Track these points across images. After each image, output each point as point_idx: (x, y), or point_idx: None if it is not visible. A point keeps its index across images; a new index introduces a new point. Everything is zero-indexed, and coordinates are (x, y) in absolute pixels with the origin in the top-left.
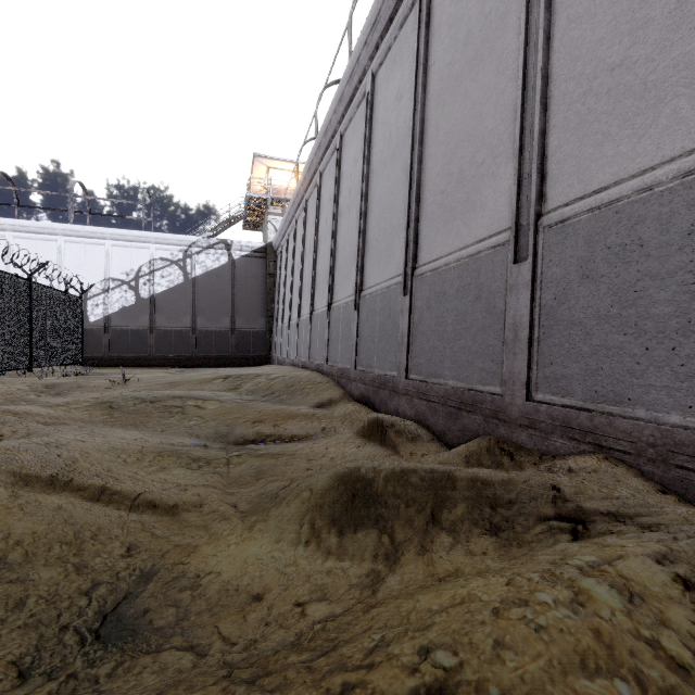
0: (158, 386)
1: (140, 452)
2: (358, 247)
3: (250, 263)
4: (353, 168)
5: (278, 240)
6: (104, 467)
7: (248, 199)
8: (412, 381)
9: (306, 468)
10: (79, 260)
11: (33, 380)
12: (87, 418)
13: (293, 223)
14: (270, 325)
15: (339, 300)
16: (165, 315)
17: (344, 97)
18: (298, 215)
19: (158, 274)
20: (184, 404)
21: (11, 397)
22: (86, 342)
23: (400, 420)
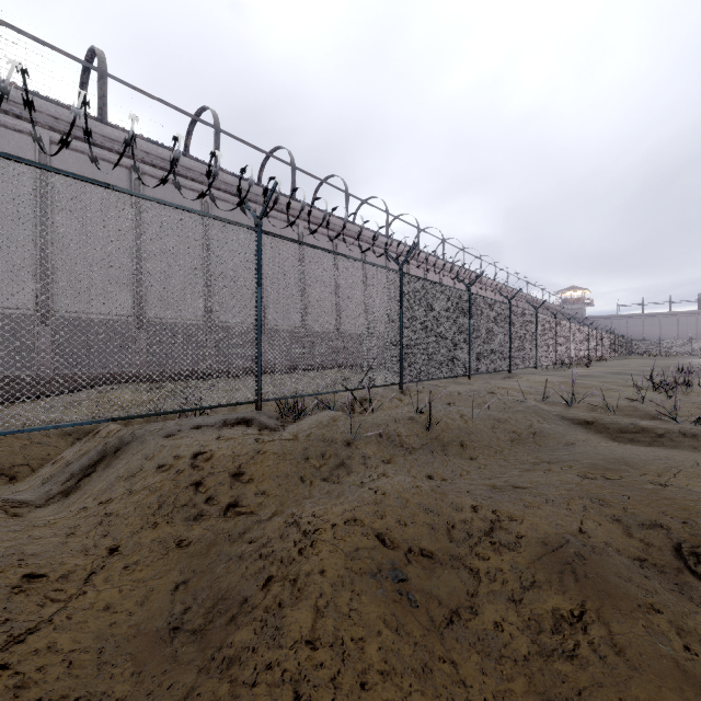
0: None
1: None
2: None
3: None
4: None
5: None
6: None
7: None
8: None
9: None
10: None
11: None
12: None
13: None
14: None
15: None
16: None
17: None
18: None
19: None
20: None
21: None
22: None
23: None
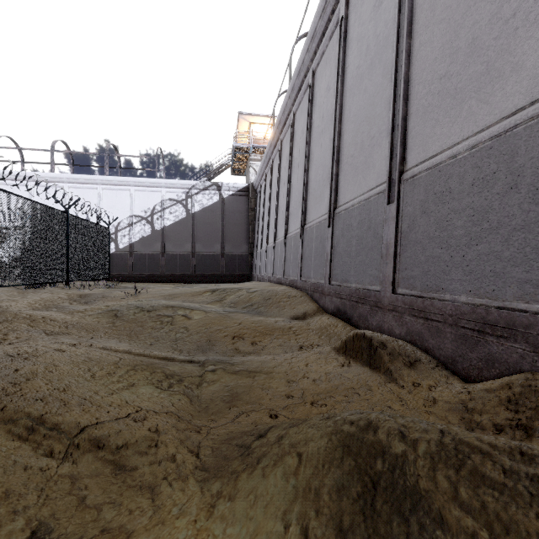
0: (160, 297)
1: (115, 364)
2: (332, 167)
3: (236, 200)
4: (325, 97)
5: (258, 180)
6: (62, 386)
7: (234, 149)
8: (401, 296)
9: (286, 394)
10: (112, 202)
11: (74, 291)
12: (94, 324)
13: (270, 163)
14: (252, 249)
15: (312, 220)
16: (172, 242)
17: (317, 32)
18: (274, 156)
19: (167, 211)
20: (174, 313)
21: (49, 304)
22: (116, 263)
23: (391, 340)
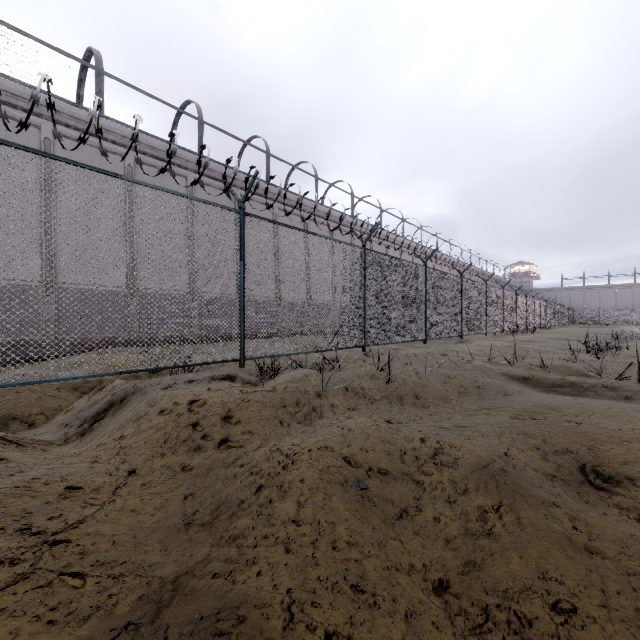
0: None
1: None
2: None
3: None
4: None
5: None
6: None
7: None
8: None
9: None
10: None
11: None
12: None
13: None
14: None
15: None
16: None
17: None
18: None
19: None
20: None
21: None
22: None
23: None
